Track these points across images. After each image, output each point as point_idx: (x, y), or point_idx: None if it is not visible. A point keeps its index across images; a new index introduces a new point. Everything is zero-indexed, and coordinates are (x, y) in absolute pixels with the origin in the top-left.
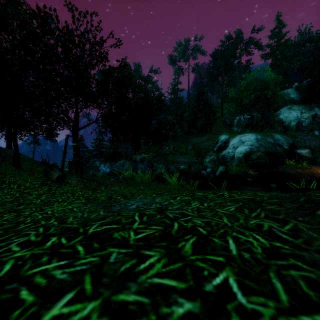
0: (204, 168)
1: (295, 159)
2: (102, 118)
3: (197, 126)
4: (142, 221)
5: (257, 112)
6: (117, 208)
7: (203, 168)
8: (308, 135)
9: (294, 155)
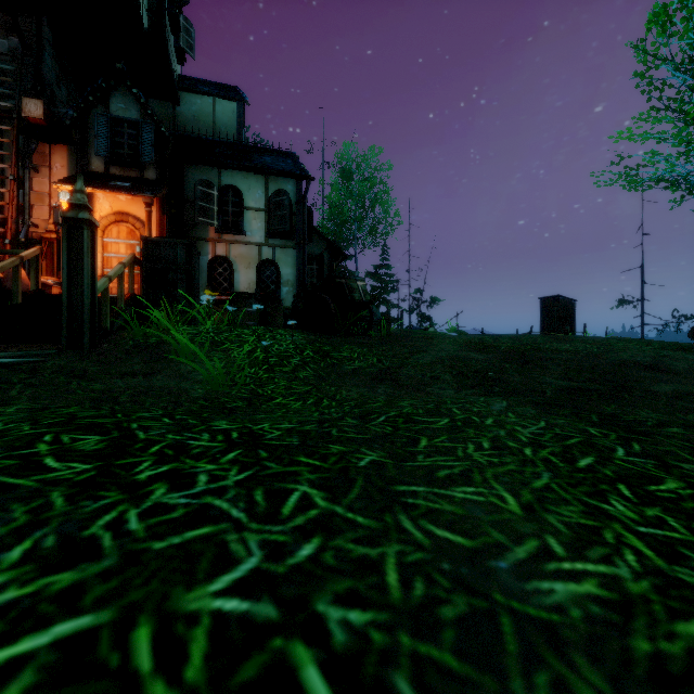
0: None
1: None
2: None
3: None
4: (8, 451)
5: None
6: None
7: None
8: None
9: None
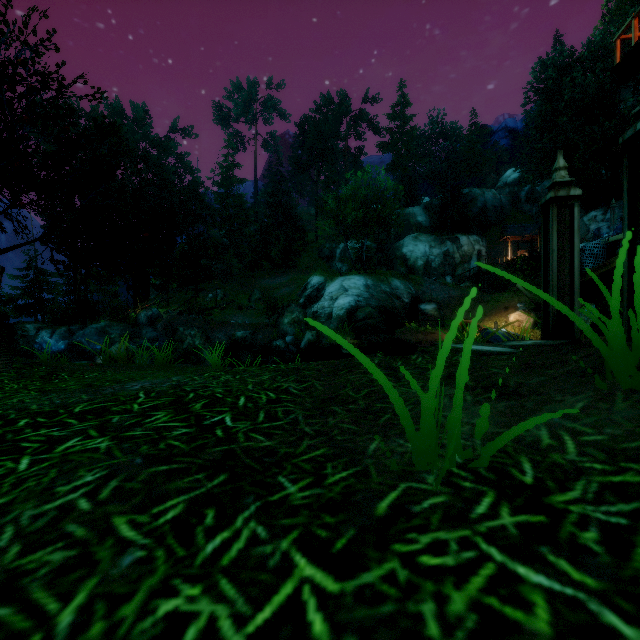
0: (282, 335)
1: (417, 319)
2: (44, 220)
3: (271, 256)
4: (150, 396)
5: (372, 239)
6: (110, 391)
7: (280, 335)
8: (436, 282)
9: (416, 313)
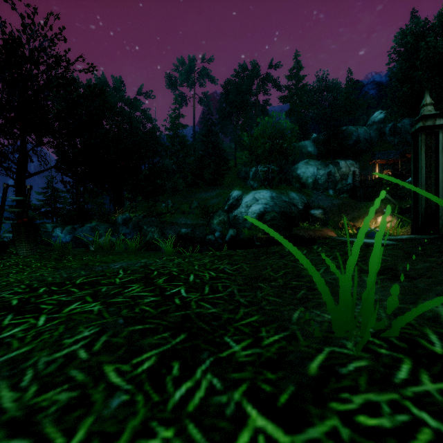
0: (212, 231)
1: (308, 221)
2: (57, 156)
3: (204, 177)
4: (126, 273)
5: (275, 164)
6: (99, 269)
7: (211, 231)
8: (322, 194)
9: (308, 216)
